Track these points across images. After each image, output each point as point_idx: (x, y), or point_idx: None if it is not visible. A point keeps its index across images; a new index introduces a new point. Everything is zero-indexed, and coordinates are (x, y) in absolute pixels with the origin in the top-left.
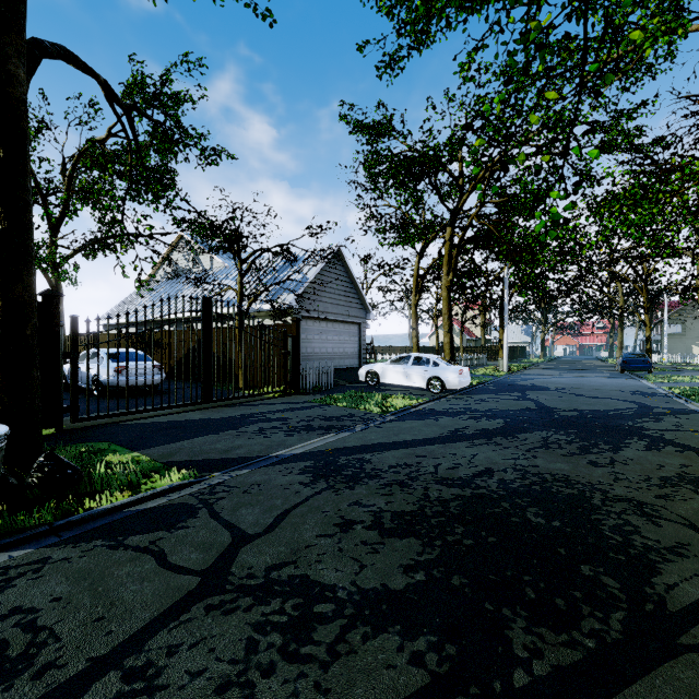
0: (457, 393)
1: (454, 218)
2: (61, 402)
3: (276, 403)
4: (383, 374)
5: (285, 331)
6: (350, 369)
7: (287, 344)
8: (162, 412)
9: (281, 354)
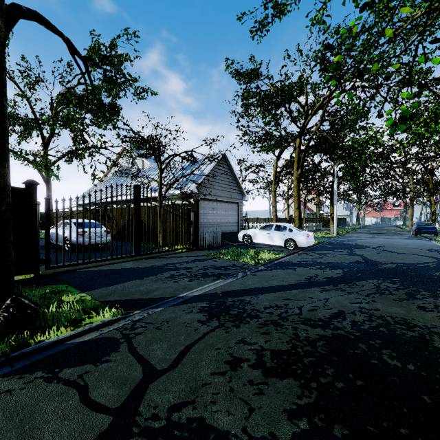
0: (305, 250)
1: (302, 133)
2: (38, 256)
3: (183, 256)
4: (255, 236)
5: (189, 208)
6: (232, 233)
7: (191, 217)
8: (107, 262)
9: (186, 223)
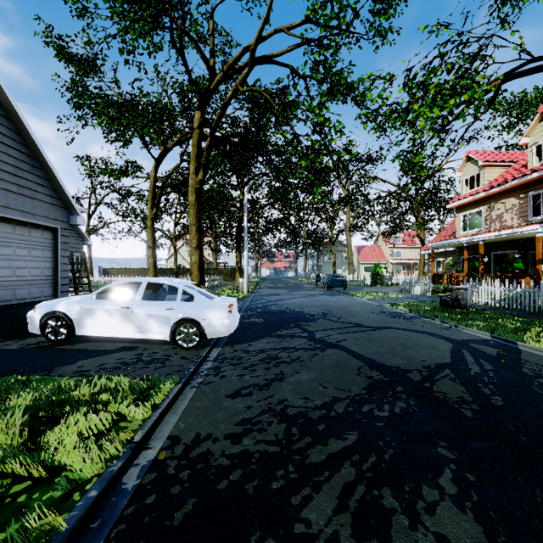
0: (221, 341)
1: (205, 102)
2: None
3: None
4: (82, 318)
5: None
6: (23, 306)
7: None
8: None
9: None
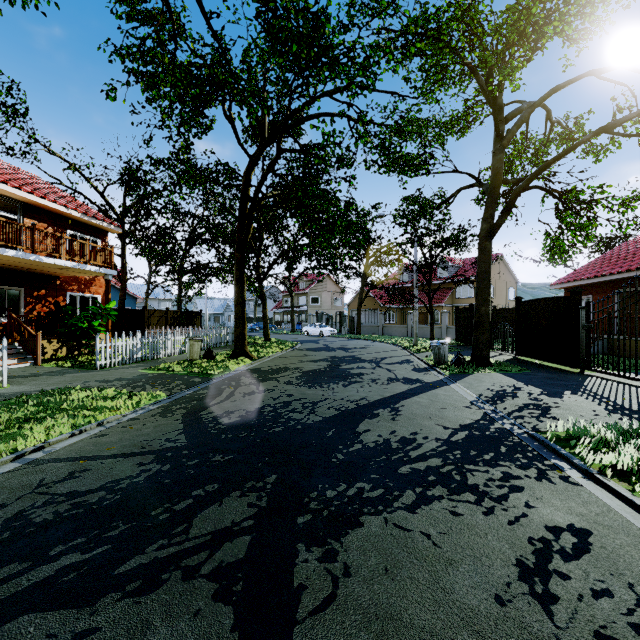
0: None
1: None
2: (581, 355)
3: None
4: None
5: None
6: None
7: None
8: None
9: None
